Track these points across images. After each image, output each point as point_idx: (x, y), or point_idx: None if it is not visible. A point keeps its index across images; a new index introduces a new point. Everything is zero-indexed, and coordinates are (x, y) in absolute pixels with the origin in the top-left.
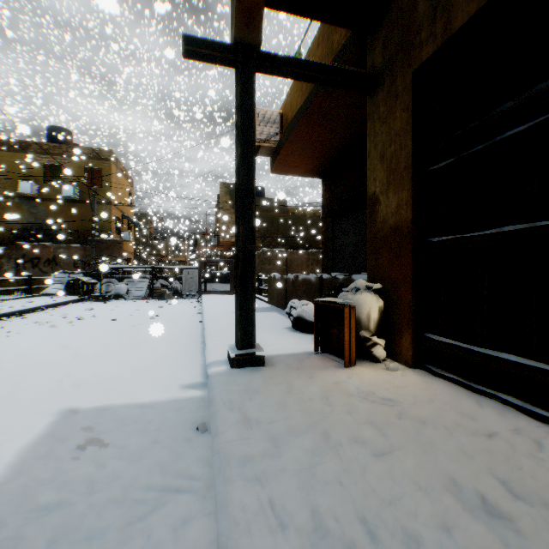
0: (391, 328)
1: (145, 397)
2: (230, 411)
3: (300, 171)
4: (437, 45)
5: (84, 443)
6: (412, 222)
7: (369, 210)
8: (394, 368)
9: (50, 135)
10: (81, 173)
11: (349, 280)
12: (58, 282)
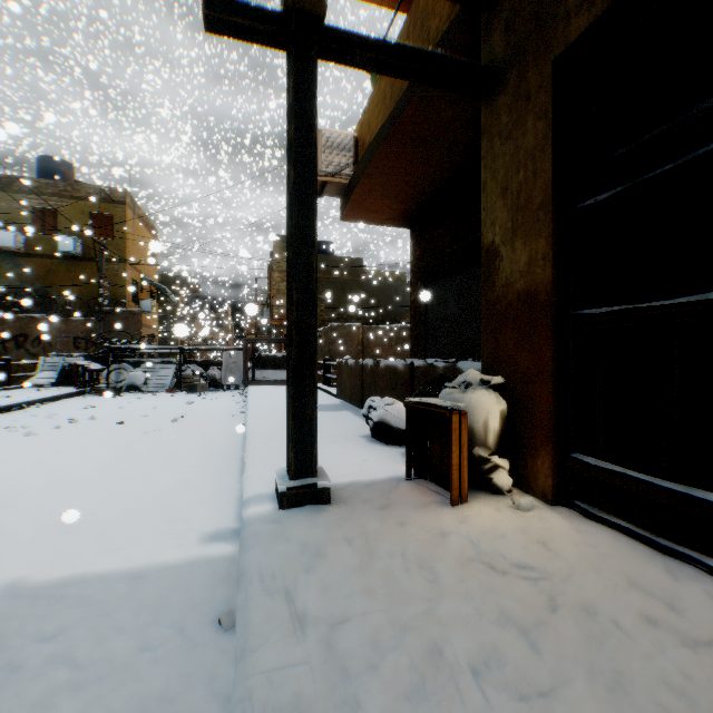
0: (519, 442)
1: (142, 558)
2: (271, 597)
3: (382, 217)
4: (594, 15)
5: (20, 656)
6: (552, 286)
7: (484, 269)
8: (527, 506)
9: (42, 168)
10: (85, 221)
11: (453, 369)
12: (50, 369)
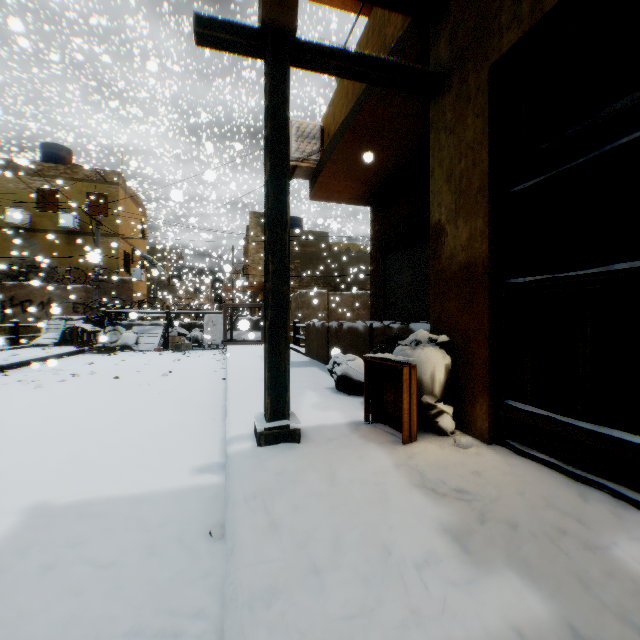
0: (461, 391)
1: (144, 486)
2: (253, 512)
3: (345, 197)
4: (522, 31)
5: (52, 558)
6: (488, 258)
7: (432, 243)
8: (466, 444)
9: (44, 153)
10: (83, 199)
11: (406, 329)
12: (53, 330)
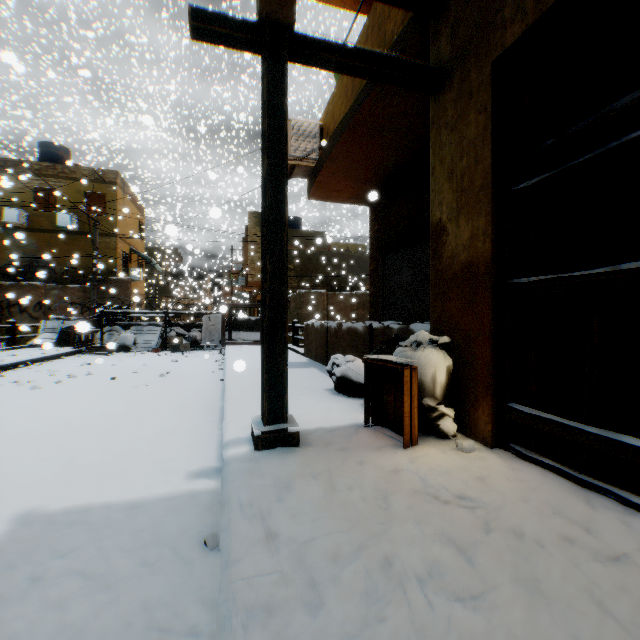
0: (463, 394)
1: (138, 491)
2: (249, 521)
3: (344, 196)
4: (526, 24)
5: (40, 570)
6: (491, 258)
7: (433, 242)
8: (468, 448)
9: (42, 152)
10: (81, 199)
11: (406, 330)
12: (50, 331)
